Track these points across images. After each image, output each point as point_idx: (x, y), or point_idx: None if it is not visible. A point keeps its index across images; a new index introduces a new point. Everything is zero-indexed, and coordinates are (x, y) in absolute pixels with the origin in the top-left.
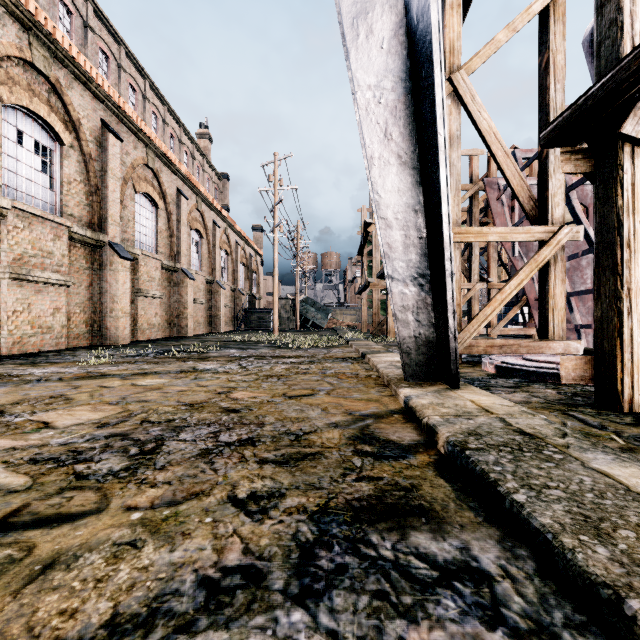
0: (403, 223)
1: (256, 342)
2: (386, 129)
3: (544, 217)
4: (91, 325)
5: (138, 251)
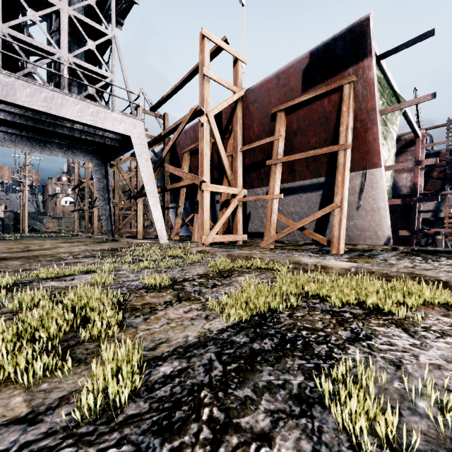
0: (105, 210)
1: (25, 237)
2: (102, 194)
3: None
4: None
5: None
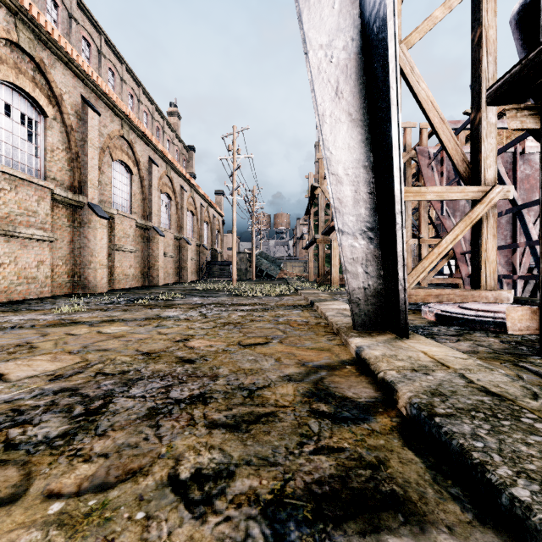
0: (353, 179)
1: (217, 290)
2: (337, 87)
3: (477, 178)
4: (72, 276)
5: (114, 211)
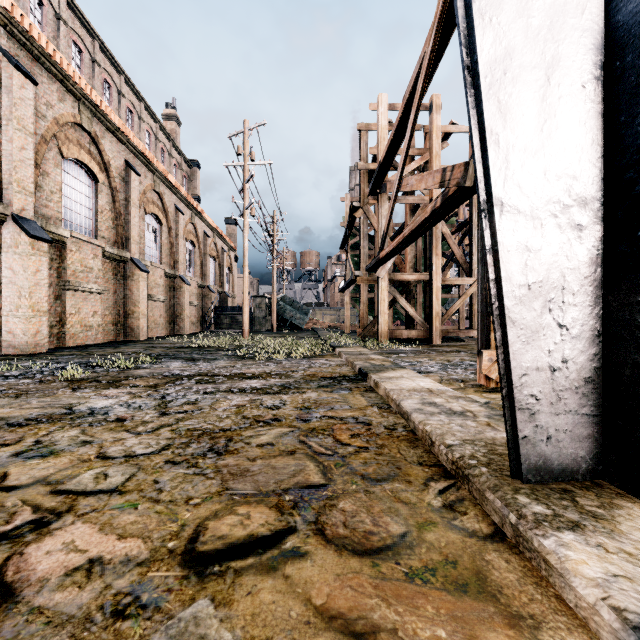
0: (544, 37)
1: (218, 348)
2: None
3: None
4: None
5: (65, 232)
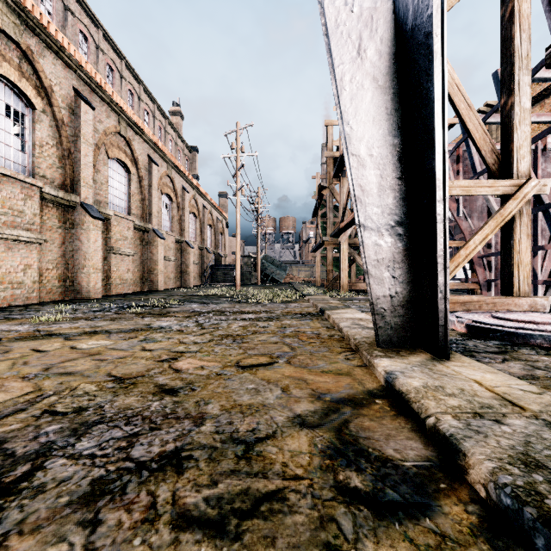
0: (378, 161)
1: (219, 296)
2: (359, 45)
3: (508, 170)
4: (64, 280)
5: (110, 212)
